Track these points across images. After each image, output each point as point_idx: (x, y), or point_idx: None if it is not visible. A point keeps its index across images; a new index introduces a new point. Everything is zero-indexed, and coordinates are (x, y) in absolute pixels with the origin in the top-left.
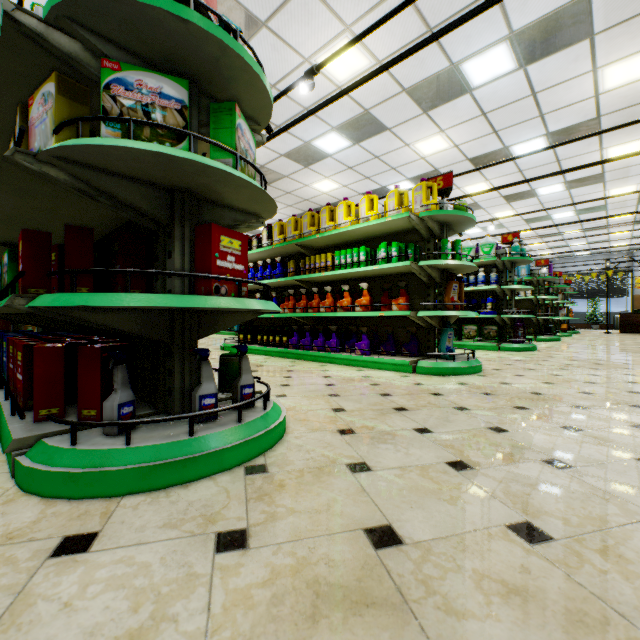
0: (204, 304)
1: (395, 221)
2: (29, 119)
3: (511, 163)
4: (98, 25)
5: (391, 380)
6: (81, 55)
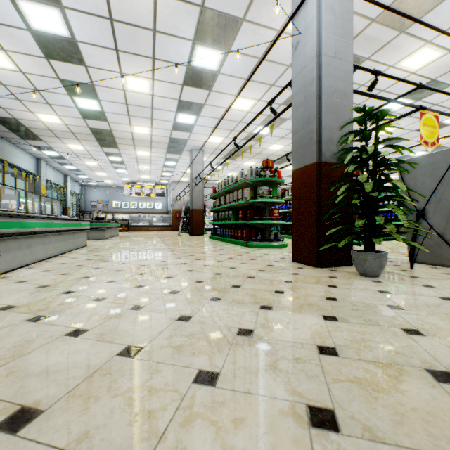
0: (272, 222)
1: None
2: (243, 192)
3: (449, 126)
4: (256, 181)
5: None
6: (253, 183)
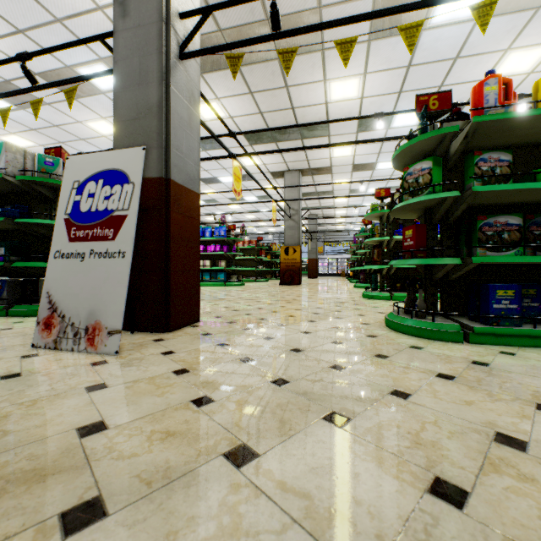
0: None
1: None
2: None
3: None
4: None
5: None
6: None
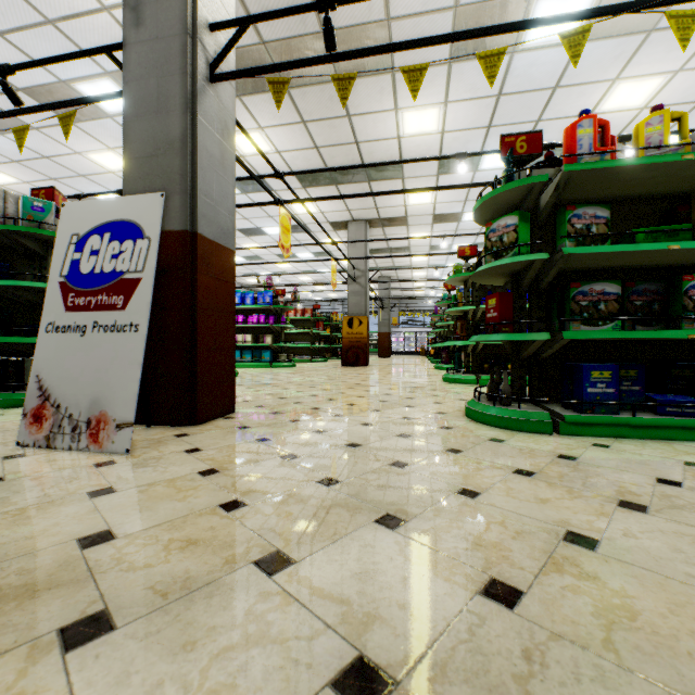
0: None
1: None
2: None
3: None
4: None
5: None
6: None
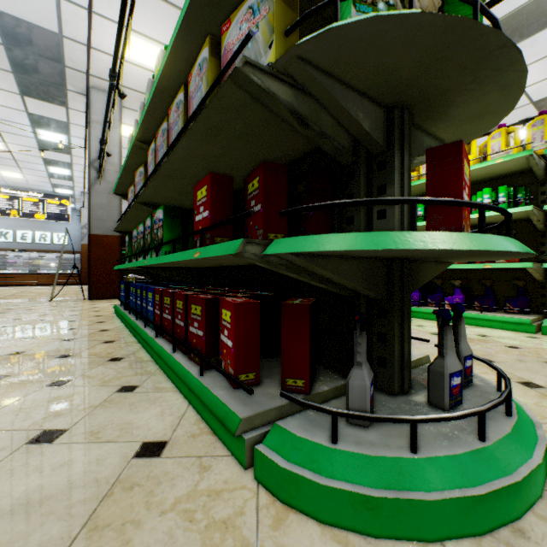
0: (511, 247)
1: (505, 163)
2: (222, 48)
3: None
4: None
5: (524, 342)
6: None
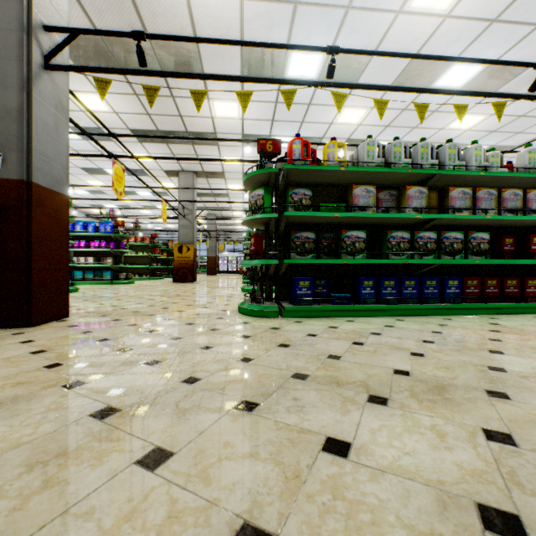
0: None
1: None
2: None
3: None
4: None
5: None
6: None
